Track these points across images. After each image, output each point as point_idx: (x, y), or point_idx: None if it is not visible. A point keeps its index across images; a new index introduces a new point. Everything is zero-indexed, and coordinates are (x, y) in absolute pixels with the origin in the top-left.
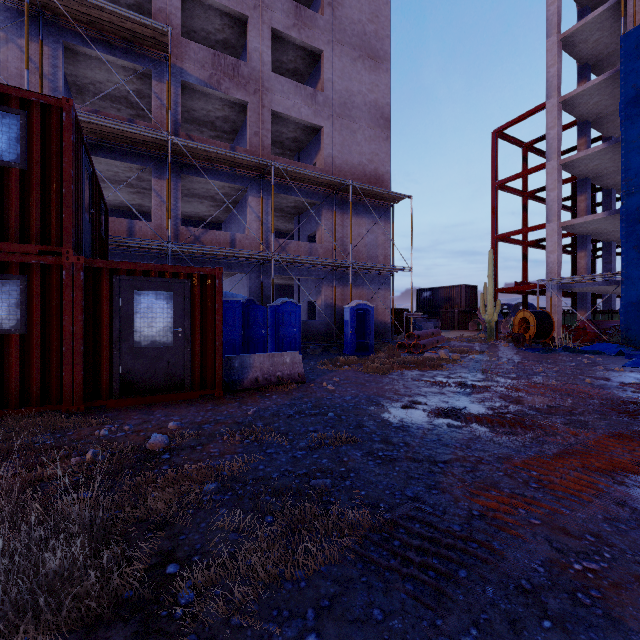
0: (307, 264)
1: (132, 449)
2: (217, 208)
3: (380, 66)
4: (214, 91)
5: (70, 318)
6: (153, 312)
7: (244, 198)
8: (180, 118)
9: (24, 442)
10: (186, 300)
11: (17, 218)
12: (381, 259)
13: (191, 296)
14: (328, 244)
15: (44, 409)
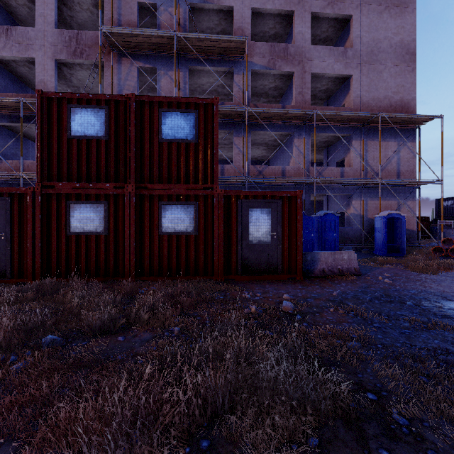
0: (339, 184)
1: (273, 308)
2: (267, 150)
3: (405, 10)
4: (271, 71)
5: (217, 226)
6: (259, 222)
7: (288, 141)
8: (250, 95)
9: (212, 296)
10: (278, 214)
11: (193, 170)
12: (406, 175)
13: (281, 211)
14: (356, 167)
15: (205, 278)
